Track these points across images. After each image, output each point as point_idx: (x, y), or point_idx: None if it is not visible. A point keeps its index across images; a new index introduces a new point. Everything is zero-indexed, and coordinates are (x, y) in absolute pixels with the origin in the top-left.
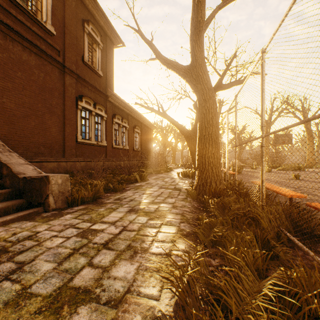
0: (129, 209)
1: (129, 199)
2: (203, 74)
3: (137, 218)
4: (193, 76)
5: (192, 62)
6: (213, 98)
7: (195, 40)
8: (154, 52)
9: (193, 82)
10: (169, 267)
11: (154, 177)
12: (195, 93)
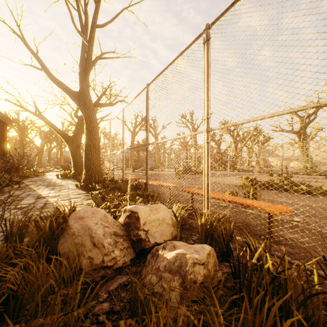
0: (36, 198)
1: (26, 194)
2: (89, 103)
3: (49, 199)
4: (82, 102)
5: (81, 91)
6: (97, 121)
7: (83, 77)
8: (42, 67)
9: (82, 106)
10: (85, 206)
11: (27, 181)
12: (83, 114)
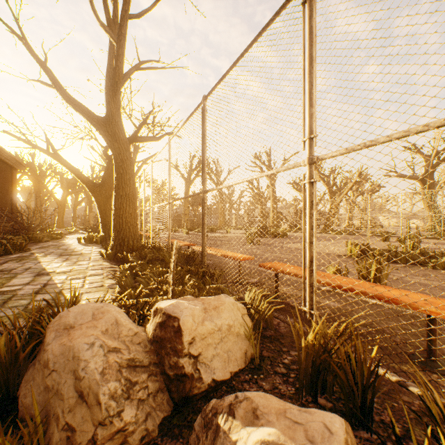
0: (35, 274)
1: (24, 269)
2: (120, 133)
3: (54, 277)
4: (109, 132)
5: (108, 116)
6: (131, 160)
7: (111, 96)
8: (52, 81)
9: (109, 138)
10: (106, 289)
11: (37, 247)
12: (111, 149)
